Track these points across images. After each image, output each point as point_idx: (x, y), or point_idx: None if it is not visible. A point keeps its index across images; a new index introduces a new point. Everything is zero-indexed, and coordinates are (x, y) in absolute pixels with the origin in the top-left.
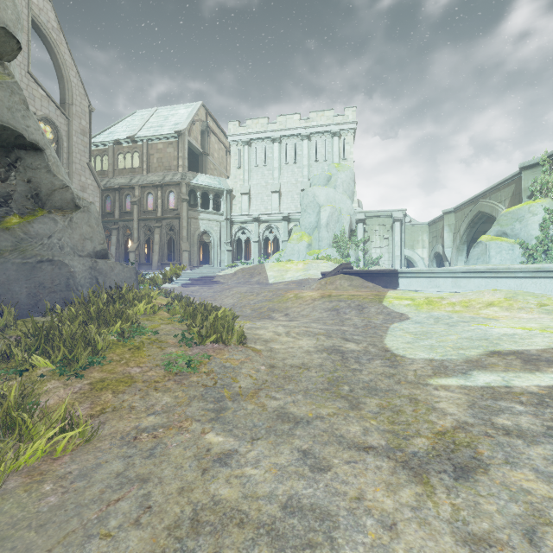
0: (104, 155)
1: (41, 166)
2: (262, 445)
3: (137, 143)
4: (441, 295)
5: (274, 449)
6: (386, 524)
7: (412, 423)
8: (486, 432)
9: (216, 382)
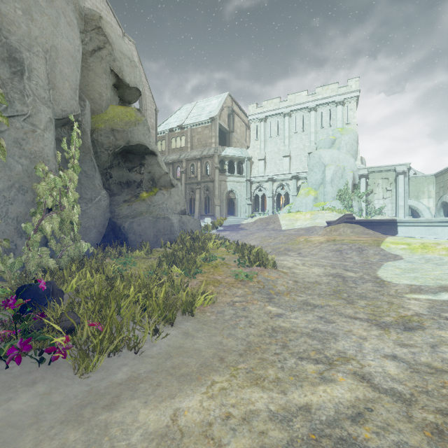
0: (163, 140)
1: (155, 163)
2: (297, 313)
3: (184, 129)
4: (438, 242)
5: (304, 315)
6: (362, 338)
7: (386, 312)
8: (433, 318)
9: (264, 286)
